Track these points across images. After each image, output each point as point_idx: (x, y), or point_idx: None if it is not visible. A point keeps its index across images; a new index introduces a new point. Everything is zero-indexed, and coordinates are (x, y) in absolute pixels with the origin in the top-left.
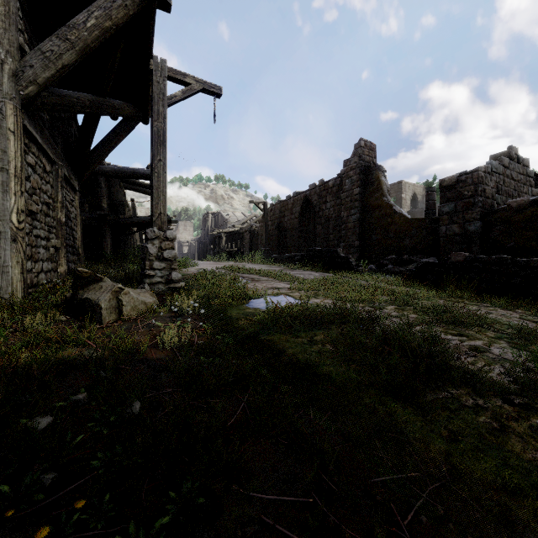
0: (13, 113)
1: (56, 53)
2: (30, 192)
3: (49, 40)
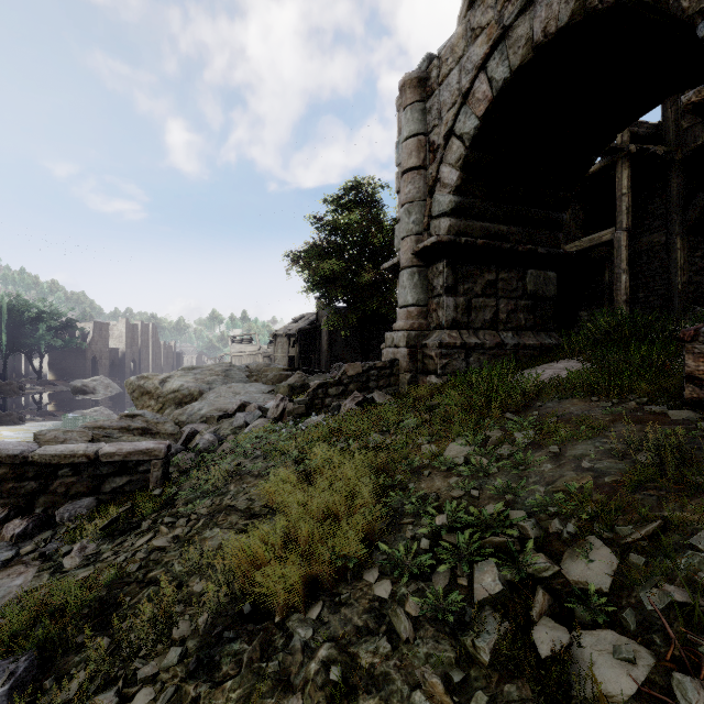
0: (679, 240)
1: (699, 201)
2: (696, 271)
3: (695, 197)
